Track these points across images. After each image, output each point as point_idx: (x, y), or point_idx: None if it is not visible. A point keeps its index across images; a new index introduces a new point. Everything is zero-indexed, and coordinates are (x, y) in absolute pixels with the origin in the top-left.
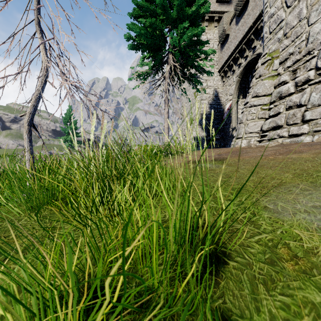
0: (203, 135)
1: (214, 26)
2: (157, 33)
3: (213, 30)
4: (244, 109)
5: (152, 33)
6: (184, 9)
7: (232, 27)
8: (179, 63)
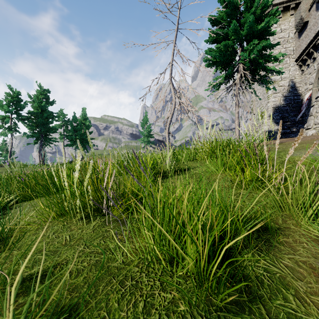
0: (276, 129)
1: (290, 15)
2: (229, 50)
3: (289, 19)
4: (314, 103)
5: (225, 53)
6: (253, 27)
7: (312, 13)
8: (249, 71)
